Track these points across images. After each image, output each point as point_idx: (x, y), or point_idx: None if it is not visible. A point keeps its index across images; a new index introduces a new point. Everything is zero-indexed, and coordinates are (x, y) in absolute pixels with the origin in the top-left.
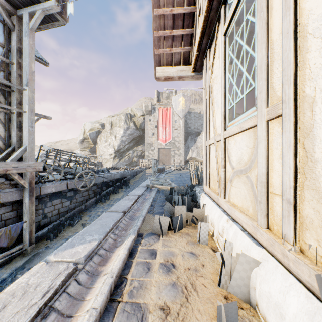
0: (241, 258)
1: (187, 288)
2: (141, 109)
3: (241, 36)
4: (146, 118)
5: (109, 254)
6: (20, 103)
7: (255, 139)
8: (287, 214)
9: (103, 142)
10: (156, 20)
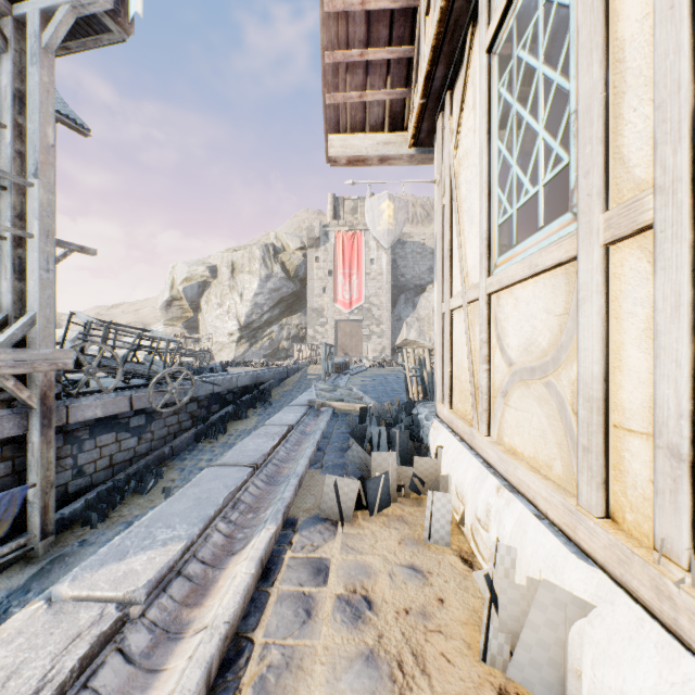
0: (541, 593)
1: (404, 667)
2: (297, 236)
3: (531, 46)
4: (308, 255)
5: (212, 575)
6: (21, 217)
7: (570, 292)
8: (668, 486)
9: (214, 307)
10: (329, 26)
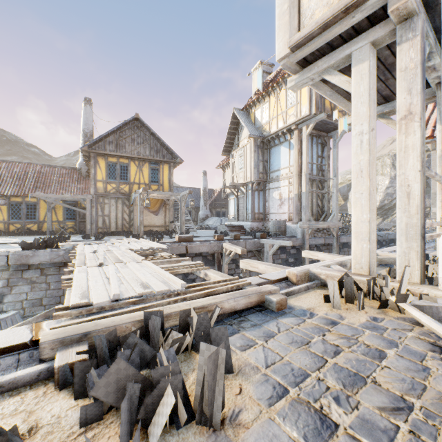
0: None
1: None
2: None
3: None
4: (431, 155)
5: None
6: (328, 187)
7: None
8: None
9: None
10: None
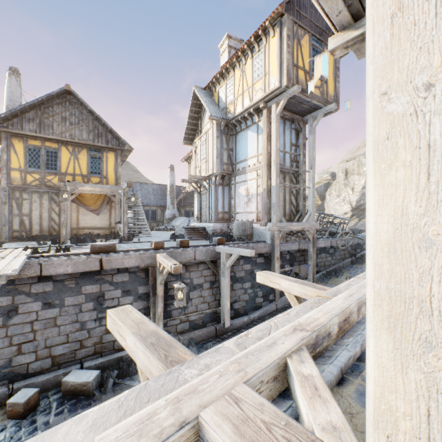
0: None
1: None
2: None
3: None
4: None
5: None
6: (304, 182)
7: None
8: None
9: (334, 197)
10: None
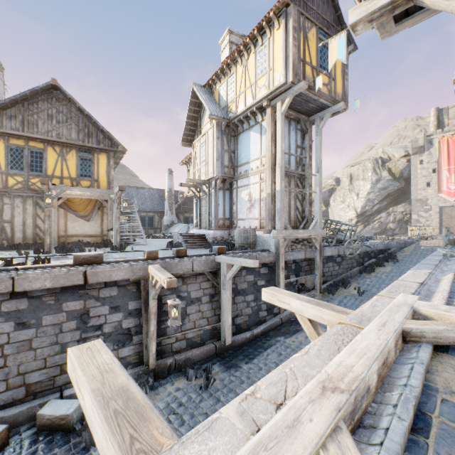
0: None
1: None
2: (400, 147)
3: None
4: (411, 160)
5: (440, 277)
6: (310, 186)
7: None
8: None
9: (338, 203)
10: None
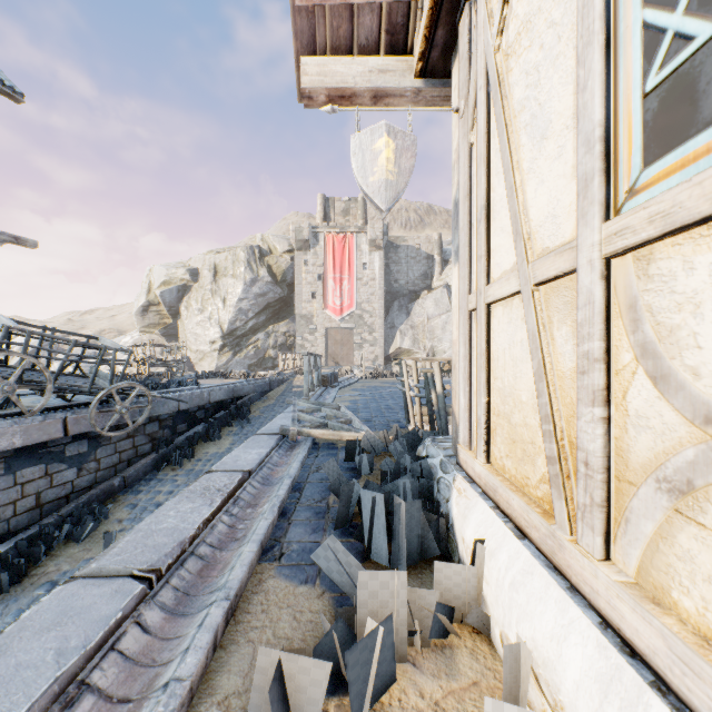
0: None
1: None
2: (285, 238)
3: None
4: (296, 258)
5: None
6: None
7: None
8: None
9: (195, 313)
10: None
